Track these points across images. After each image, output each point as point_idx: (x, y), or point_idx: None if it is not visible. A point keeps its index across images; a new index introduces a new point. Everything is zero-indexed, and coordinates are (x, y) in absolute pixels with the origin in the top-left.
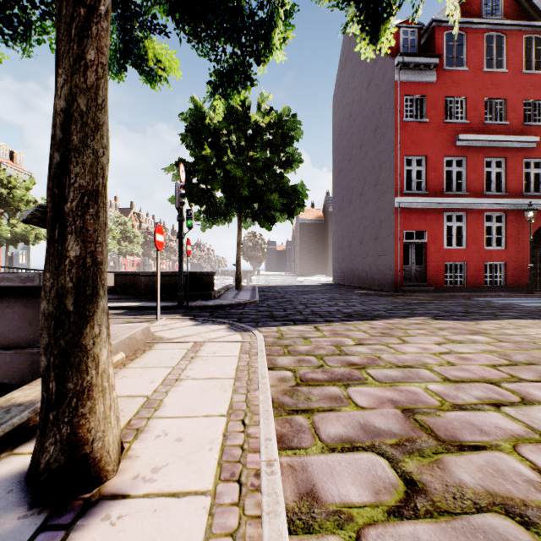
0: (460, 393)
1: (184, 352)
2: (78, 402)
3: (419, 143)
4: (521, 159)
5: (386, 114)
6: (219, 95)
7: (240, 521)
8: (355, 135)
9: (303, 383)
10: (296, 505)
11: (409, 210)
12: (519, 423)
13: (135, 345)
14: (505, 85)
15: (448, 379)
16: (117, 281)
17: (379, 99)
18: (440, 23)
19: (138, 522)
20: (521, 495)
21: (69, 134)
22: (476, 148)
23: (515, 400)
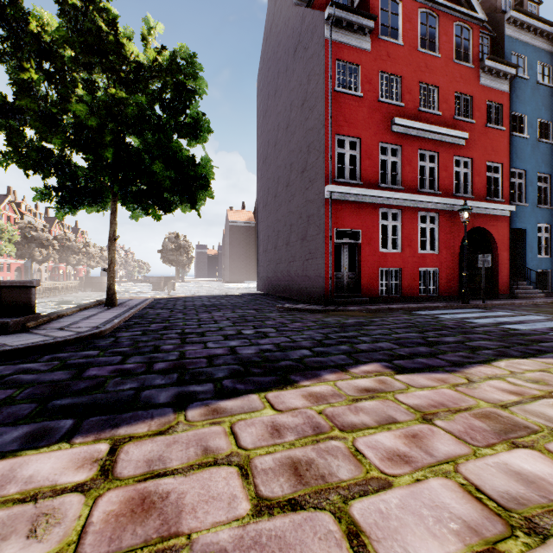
0: None
1: None
2: None
3: (353, 121)
4: (453, 156)
5: (315, 82)
6: None
7: None
8: (281, 114)
9: None
10: None
11: (342, 202)
12: None
13: None
14: (438, 72)
15: None
16: None
17: (308, 64)
18: None
19: None
20: None
21: None
22: (411, 137)
23: None
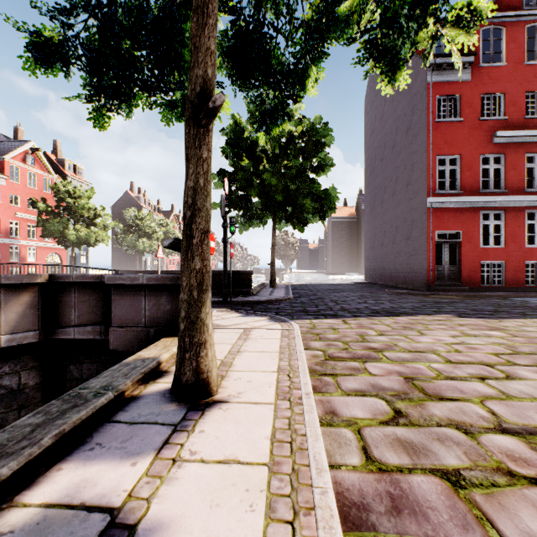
0: (456, 370)
1: (238, 335)
2: (200, 349)
3: (453, 142)
4: None
5: (418, 115)
6: (263, 130)
7: (292, 414)
8: (387, 136)
9: (330, 359)
10: (323, 416)
11: (442, 209)
12: (494, 389)
13: None
14: None
15: (450, 361)
16: None
17: (411, 100)
18: None
19: (237, 411)
20: (471, 422)
21: (195, 201)
22: (516, 144)
23: (500, 376)
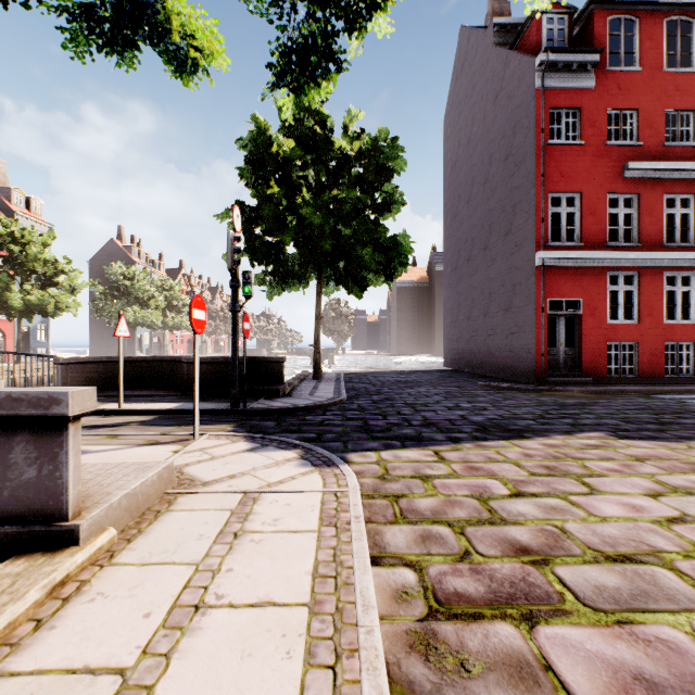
0: None
1: (224, 518)
2: None
3: (571, 174)
4: None
5: (523, 135)
6: (286, 85)
7: None
8: (476, 167)
9: (441, 608)
10: None
11: (556, 269)
12: None
13: (143, 503)
14: (694, 91)
15: None
16: (152, 370)
17: (513, 115)
18: (601, 5)
19: None
20: None
21: None
22: (652, 180)
23: None
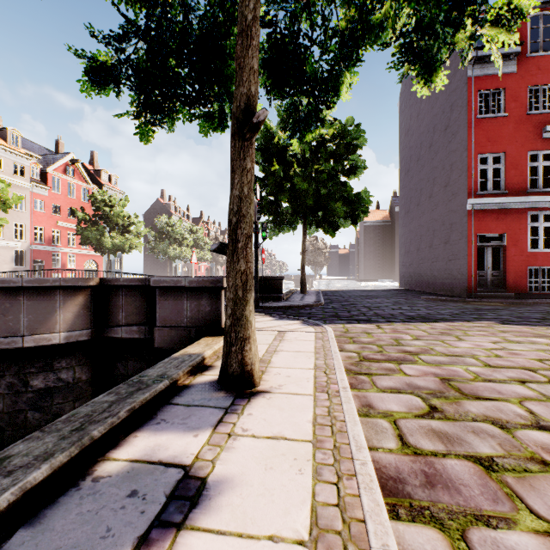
0: (495, 373)
1: (273, 336)
2: (244, 344)
3: (496, 139)
4: None
5: (458, 112)
6: (296, 137)
7: (330, 404)
8: (423, 135)
9: (365, 360)
10: (360, 408)
11: (484, 211)
12: (535, 391)
13: None
14: None
15: (489, 365)
16: None
17: (450, 96)
18: None
19: (280, 400)
20: (508, 419)
21: (240, 208)
22: None
23: (542, 380)
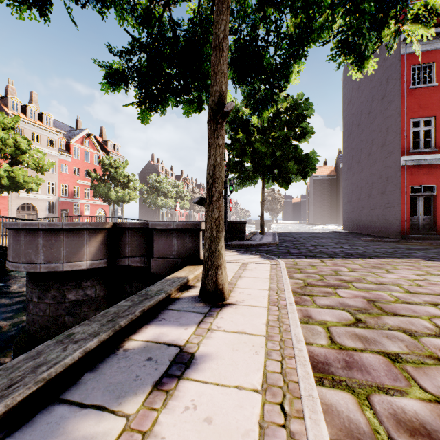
0: (413, 298)
1: (238, 266)
2: (217, 269)
3: (427, 105)
4: None
5: (393, 84)
6: (256, 114)
7: (279, 313)
8: (363, 104)
9: (308, 285)
10: (302, 318)
11: (416, 166)
12: None
13: None
14: None
15: (410, 291)
16: None
17: (386, 71)
18: None
19: (243, 309)
20: (417, 330)
21: (215, 173)
22: None
23: None
